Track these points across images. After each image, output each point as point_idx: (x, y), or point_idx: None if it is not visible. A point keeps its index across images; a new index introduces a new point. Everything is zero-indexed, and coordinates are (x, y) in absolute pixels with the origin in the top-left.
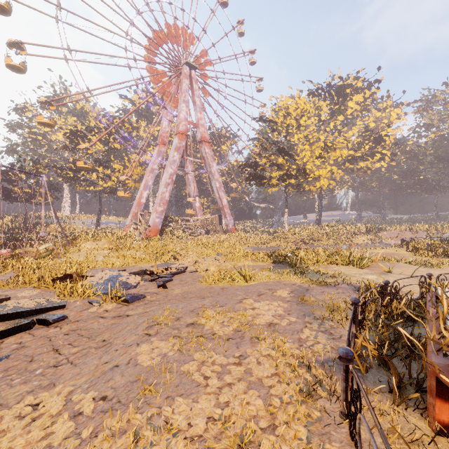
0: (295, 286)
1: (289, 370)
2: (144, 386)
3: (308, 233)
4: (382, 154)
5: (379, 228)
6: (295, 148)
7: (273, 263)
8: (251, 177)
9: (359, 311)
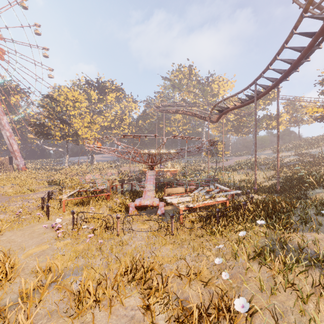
0: (54, 190)
1: (40, 200)
2: (0, 206)
3: (82, 169)
4: (123, 128)
5: (121, 165)
6: (72, 120)
7: (49, 185)
8: (40, 132)
9: (64, 190)
